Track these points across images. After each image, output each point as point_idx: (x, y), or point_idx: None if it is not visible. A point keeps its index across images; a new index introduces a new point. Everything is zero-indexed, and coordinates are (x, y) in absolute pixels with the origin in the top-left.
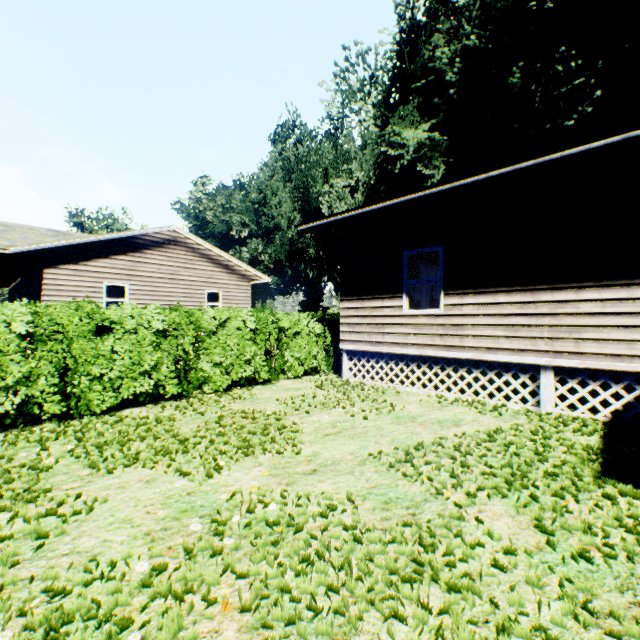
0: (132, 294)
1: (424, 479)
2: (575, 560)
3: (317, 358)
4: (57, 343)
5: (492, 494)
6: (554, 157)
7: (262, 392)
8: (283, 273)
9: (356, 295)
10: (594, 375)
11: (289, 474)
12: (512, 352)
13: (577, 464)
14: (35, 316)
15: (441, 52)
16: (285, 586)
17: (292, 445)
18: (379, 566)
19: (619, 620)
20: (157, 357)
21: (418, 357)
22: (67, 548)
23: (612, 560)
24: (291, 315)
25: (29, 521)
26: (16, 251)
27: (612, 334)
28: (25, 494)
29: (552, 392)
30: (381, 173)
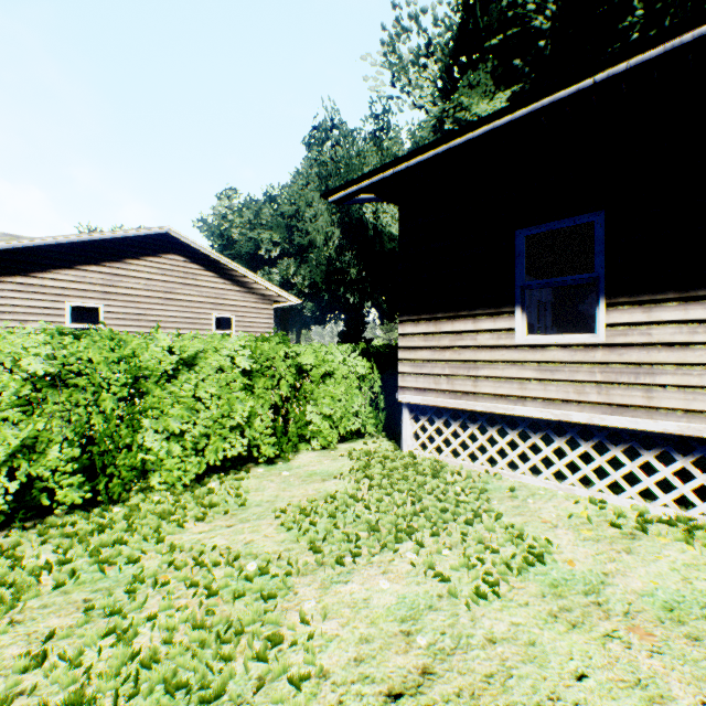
0: (109, 318)
1: None
2: None
3: (360, 415)
4: None
5: None
6: None
7: (261, 485)
8: (319, 298)
9: (426, 312)
10: None
11: None
12: None
13: None
14: None
15: None
16: None
17: None
18: None
19: None
20: (35, 430)
21: (546, 422)
22: None
23: None
24: (328, 347)
25: None
26: None
27: None
28: None
29: None
30: None
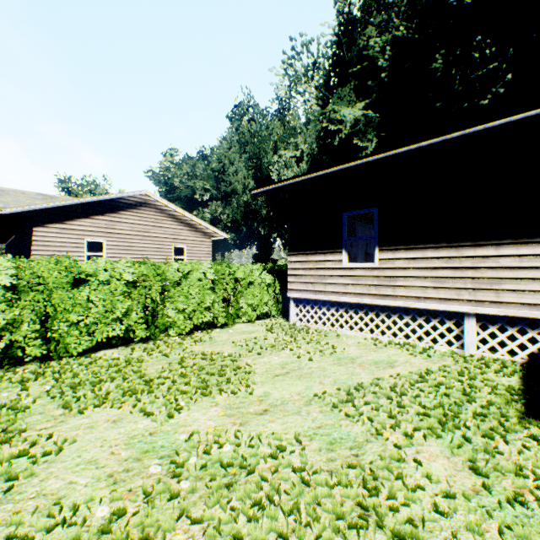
0: (109, 249)
1: (365, 419)
2: (511, 504)
3: (268, 305)
4: (38, 294)
5: (427, 434)
6: (478, 129)
7: (220, 335)
8: (239, 230)
9: (302, 250)
10: (512, 322)
11: (242, 414)
12: (439, 301)
13: (502, 405)
14: (19, 270)
15: (374, 42)
16: (237, 534)
17: (245, 386)
18: (326, 510)
19: None
20: (128, 305)
21: (356, 304)
22: (34, 490)
23: None
24: (246, 266)
25: (2, 462)
26: (9, 212)
27: (529, 286)
28: (2, 434)
29: (475, 336)
30: (322, 145)
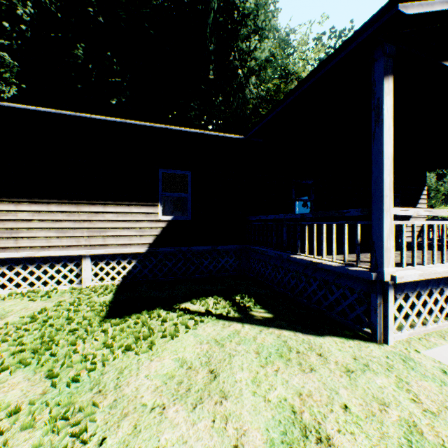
0: None
1: None
2: (69, 386)
3: None
4: None
5: (17, 368)
6: (87, 116)
7: None
8: None
9: None
10: (114, 257)
11: None
12: (63, 248)
13: (94, 316)
14: None
15: None
16: None
17: None
18: None
19: (84, 410)
20: None
21: None
22: None
23: (94, 371)
24: None
25: None
26: None
27: (122, 232)
28: None
29: (90, 272)
30: None
